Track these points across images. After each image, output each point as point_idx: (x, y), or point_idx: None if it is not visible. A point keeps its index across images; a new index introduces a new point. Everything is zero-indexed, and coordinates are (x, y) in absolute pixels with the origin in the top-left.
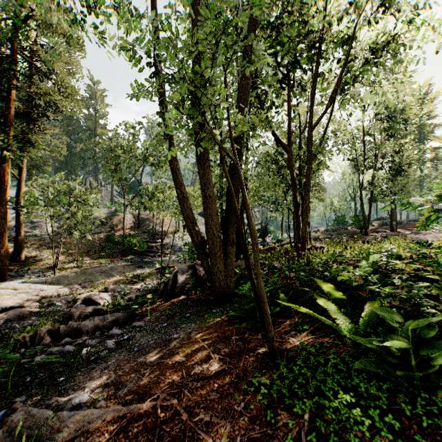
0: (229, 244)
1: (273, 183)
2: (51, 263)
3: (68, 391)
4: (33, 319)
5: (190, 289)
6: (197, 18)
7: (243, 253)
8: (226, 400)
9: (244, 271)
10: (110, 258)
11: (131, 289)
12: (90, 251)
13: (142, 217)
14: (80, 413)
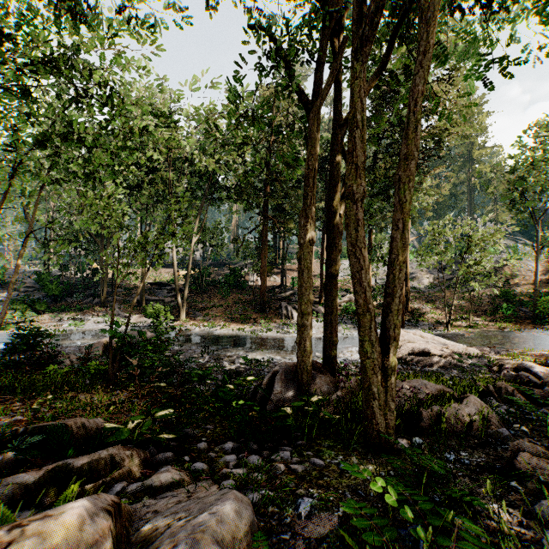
0: None
1: None
2: (435, 318)
3: None
4: (455, 371)
5: None
6: None
7: None
8: None
9: None
10: (512, 323)
11: None
12: (477, 309)
13: None
14: None
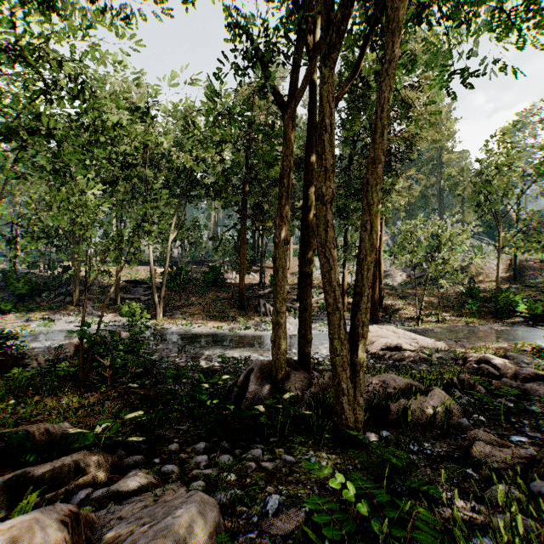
0: None
1: None
2: (407, 314)
3: None
4: (424, 365)
5: None
6: None
7: None
8: None
9: None
10: (477, 318)
11: (543, 365)
12: (445, 305)
13: (519, 264)
14: None
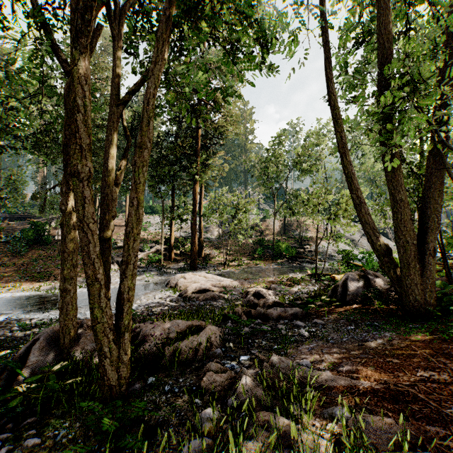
0: (428, 253)
1: None
2: (220, 260)
3: (288, 356)
4: (221, 301)
5: (373, 298)
6: (385, 14)
7: None
8: None
9: (447, 288)
10: (262, 260)
11: (289, 291)
12: (245, 252)
13: (287, 223)
14: (316, 372)
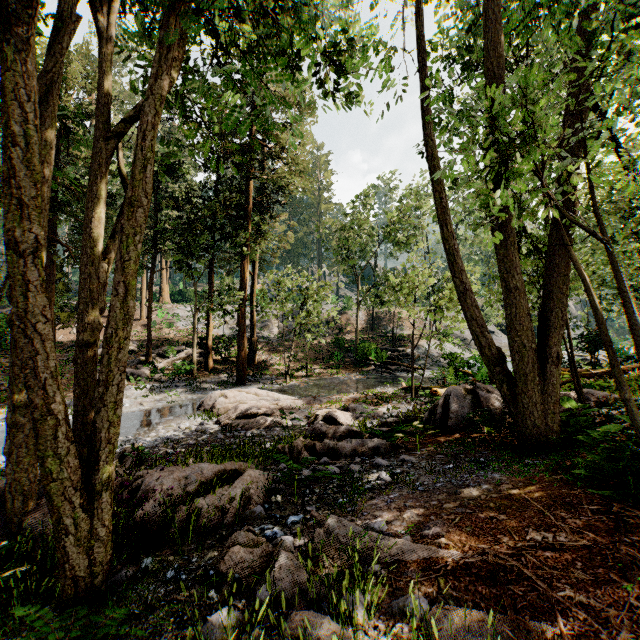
0: (550, 361)
1: (624, 253)
2: (280, 369)
3: (357, 515)
4: (277, 430)
5: (480, 423)
6: (495, 29)
7: (615, 380)
8: (606, 587)
9: (576, 408)
10: (341, 369)
11: (375, 412)
12: (317, 357)
13: (377, 316)
14: (390, 539)
